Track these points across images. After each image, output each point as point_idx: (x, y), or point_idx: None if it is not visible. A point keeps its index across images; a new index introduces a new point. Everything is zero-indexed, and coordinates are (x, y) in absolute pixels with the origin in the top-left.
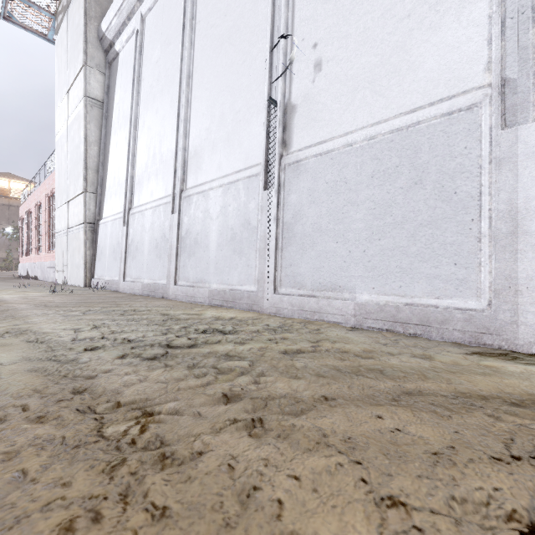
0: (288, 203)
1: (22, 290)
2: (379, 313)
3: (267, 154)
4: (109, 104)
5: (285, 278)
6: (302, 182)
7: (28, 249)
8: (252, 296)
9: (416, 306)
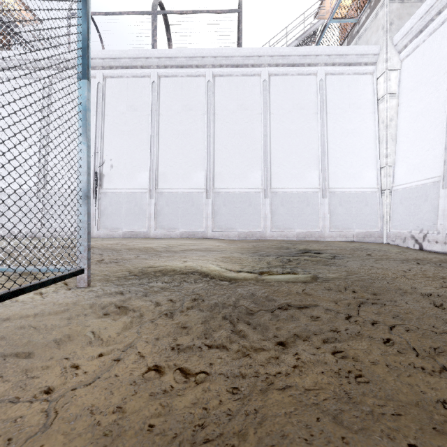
0: (102, 204)
1: None
2: (128, 233)
3: (94, 187)
4: None
5: (101, 226)
6: (107, 199)
7: None
8: None
9: (136, 231)
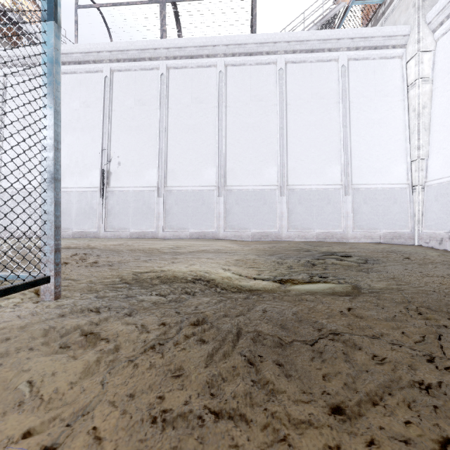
0: (109, 203)
1: None
2: (136, 234)
3: (101, 185)
4: None
5: (108, 226)
6: (114, 198)
7: None
8: (95, 233)
9: (143, 231)
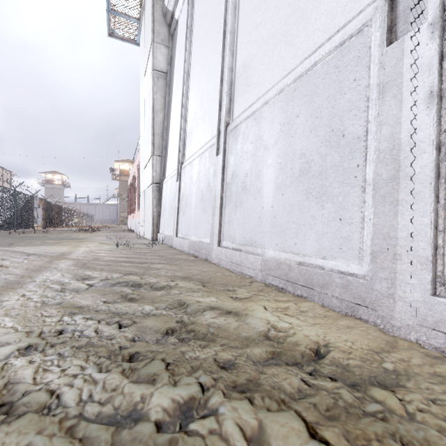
0: None
1: (105, 242)
2: None
3: None
4: (171, 72)
5: None
6: None
7: (130, 209)
8: (354, 285)
9: None
